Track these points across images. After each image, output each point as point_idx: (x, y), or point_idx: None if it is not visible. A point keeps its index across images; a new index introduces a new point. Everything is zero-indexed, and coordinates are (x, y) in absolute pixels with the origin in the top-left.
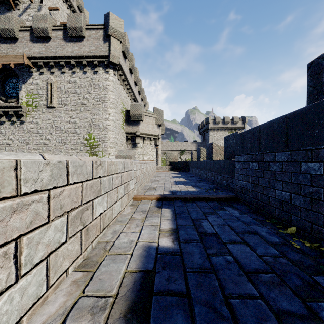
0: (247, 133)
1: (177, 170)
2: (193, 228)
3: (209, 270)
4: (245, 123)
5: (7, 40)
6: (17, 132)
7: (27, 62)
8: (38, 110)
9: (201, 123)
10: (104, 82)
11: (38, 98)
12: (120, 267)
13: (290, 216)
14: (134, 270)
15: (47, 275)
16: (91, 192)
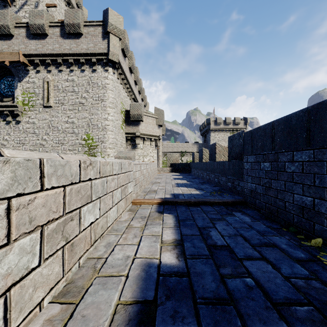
0: (257, 131)
1: (178, 172)
2: (200, 239)
3: (226, 298)
4: (247, 124)
5: (2, 37)
6: (13, 133)
7: (23, 60)
8: (35, 110)
9: (202, 124)
10: (103, 81)
11: (35, 97)
12: (112, 296)
13: (313, 225)
14: (130, 299)
15: (5, 317)
16: (78, 198)
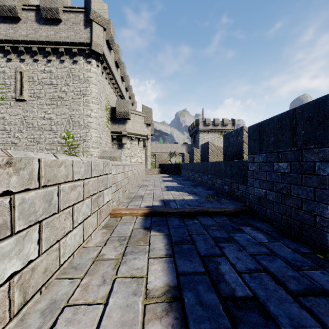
0: (268, 123)
1: (167, 173)
2: (207, 281)
3: None
4: (234, 125)
5: None
6: None
7: None
8: (5, 103)
9: (191, 124)
10: (85, 74)
11: (5, 89)
12: None
13: None
14: None
15: None
16: None
